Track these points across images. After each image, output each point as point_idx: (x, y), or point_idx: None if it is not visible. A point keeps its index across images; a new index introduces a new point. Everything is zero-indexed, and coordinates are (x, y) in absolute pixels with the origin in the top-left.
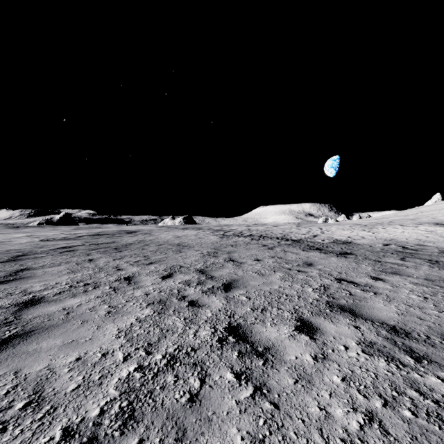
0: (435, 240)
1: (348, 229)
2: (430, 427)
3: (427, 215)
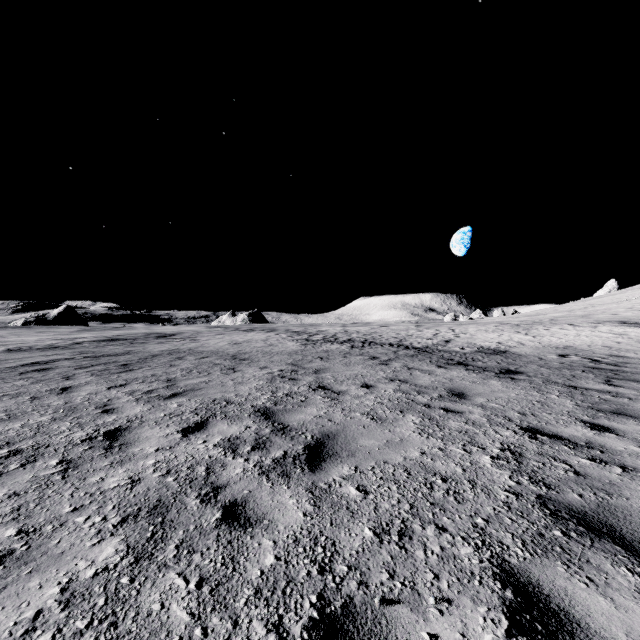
0: (634, 348)
1: (494, 331)
2: None
3: (601, 310)
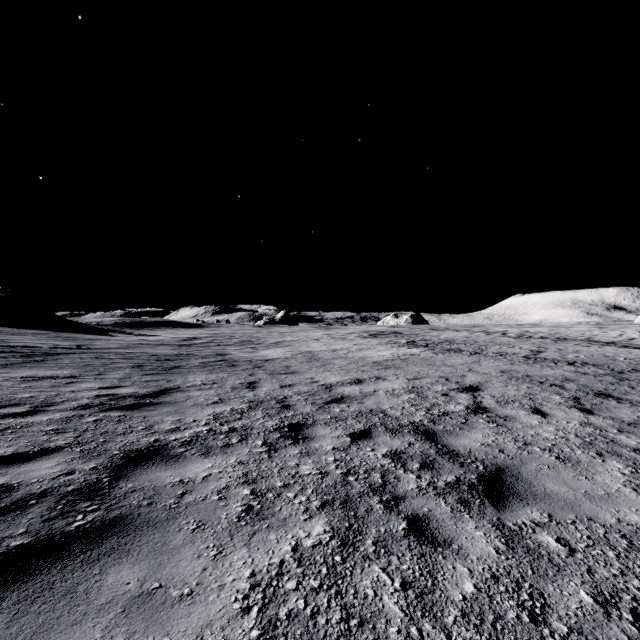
0: None
1: None
2: None
3: None
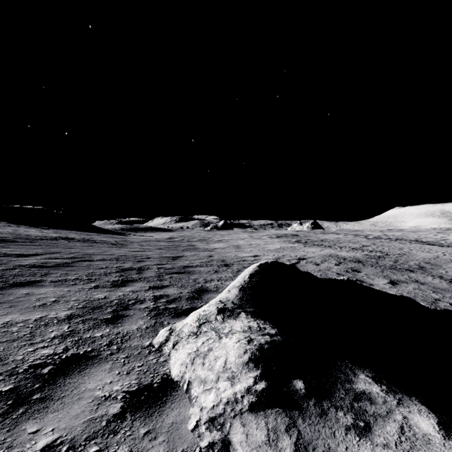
0: None
1: None
2: (418, 253)
3: None
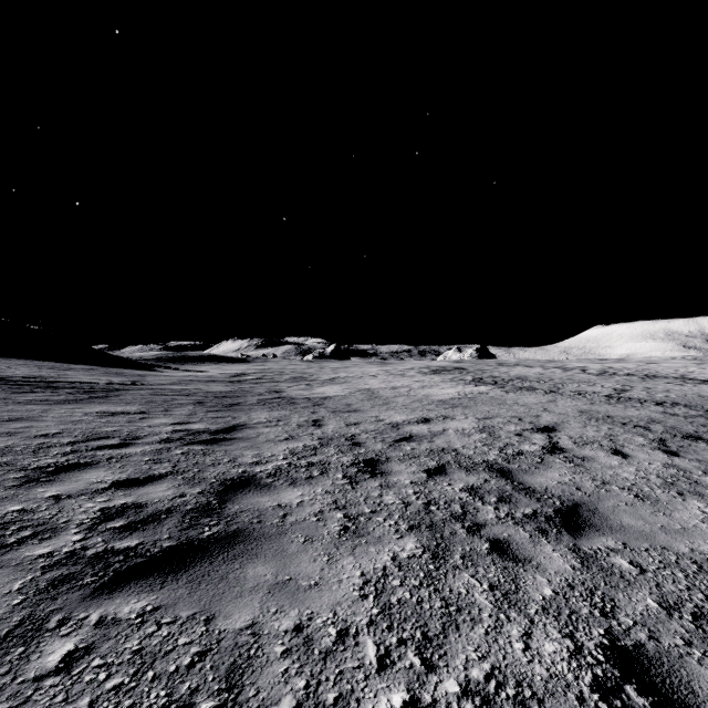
0: None
1: None
2: None
3: None
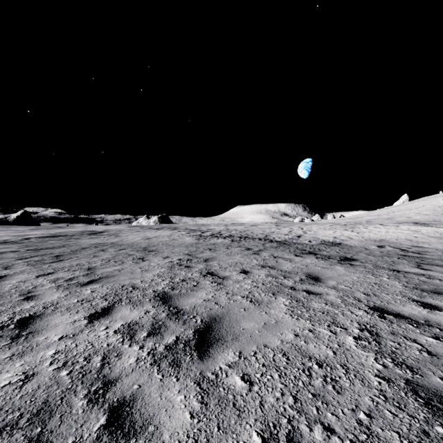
0: (427, 240)
1: (330, 229)
2: None
3: (399, 215)
